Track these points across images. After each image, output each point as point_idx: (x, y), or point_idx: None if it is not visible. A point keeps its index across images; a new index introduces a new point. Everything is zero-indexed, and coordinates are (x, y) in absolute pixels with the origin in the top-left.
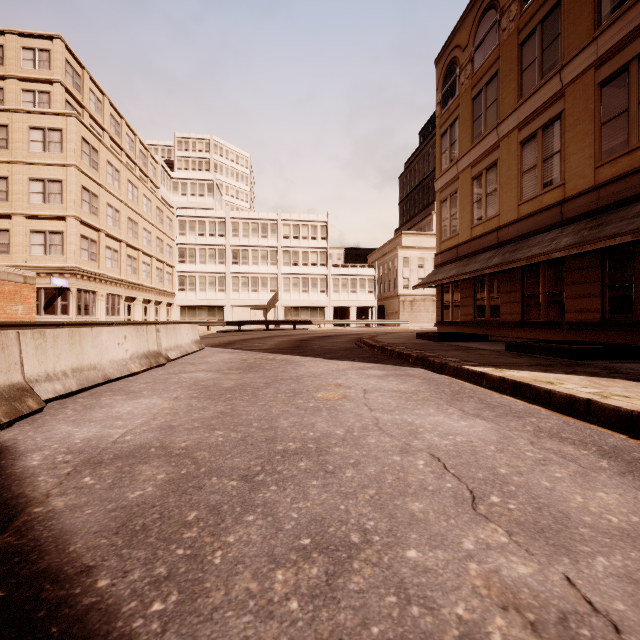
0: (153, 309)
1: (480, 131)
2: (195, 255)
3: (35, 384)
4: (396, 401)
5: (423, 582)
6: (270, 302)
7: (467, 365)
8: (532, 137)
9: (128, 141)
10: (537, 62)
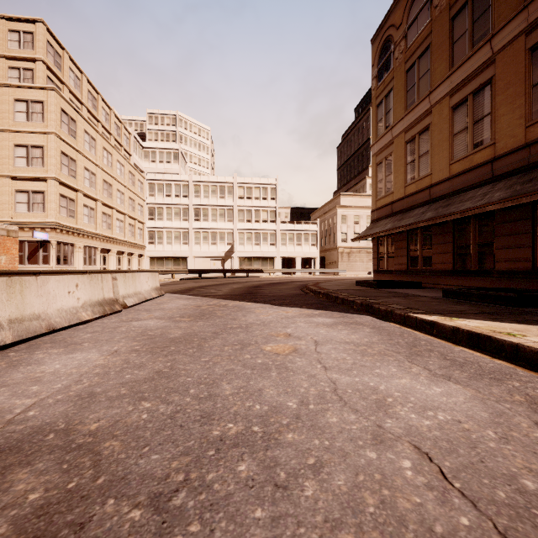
0: (126, 259)
1: (413, 99)
2: (163, 213)
3: None
4: (351, 356)
5: None
6: (227, 253)
7: (414, 313)
8: (463, 102)
9: (104, 114)
10: (468, 33)
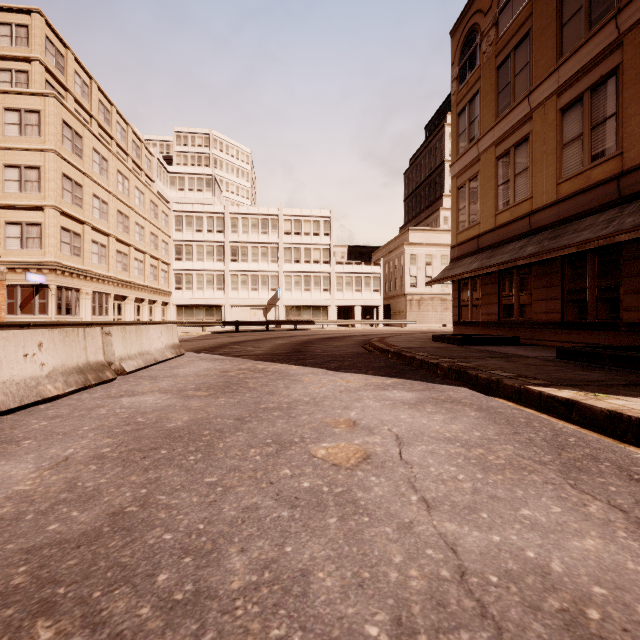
0: (146, 308)
1: (507, 103)
2: (192, 252)
3: None
4: (465, 472)
5: None
6: (271, 301)
7: (533, 385)
8: (576, 101)
9: (119, 130)
10: (583, 11)
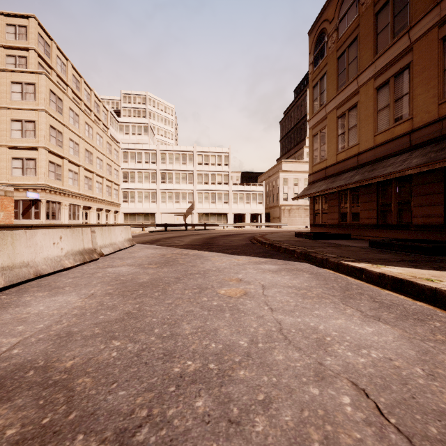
0: (104, 215)
1: (343, 82)
2: (135, 176)
3: None
4: (293, 299)
5: None
6: (188, 210)
7: (345, 261)
8: (385, 83)
9: (86, 94)
10: (389, 26)
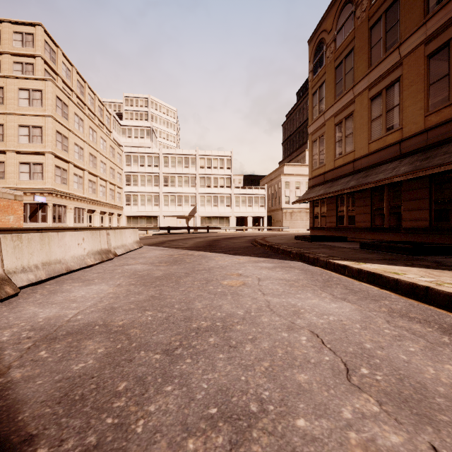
0: (107, 218)
1: (341, 91)
2: (137, 180)
3: (13, 275)
4: (282, 287)
5: (312, 451)
6: (191, 213)
7: (333, 259)
8: (378, 95)
9: (90, 99)
10: (382, 41)
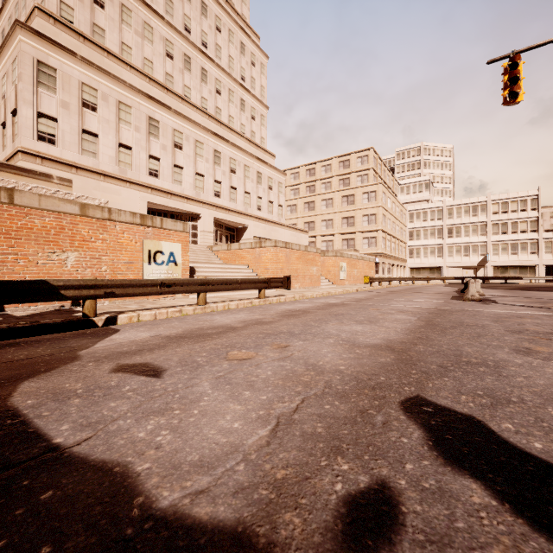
0: (399, 270)
1: None
2: (420, 234)
3: None
4: None
5: None
6: (480, 263)
7: None
8: None
9: (387, 178)
10: None
